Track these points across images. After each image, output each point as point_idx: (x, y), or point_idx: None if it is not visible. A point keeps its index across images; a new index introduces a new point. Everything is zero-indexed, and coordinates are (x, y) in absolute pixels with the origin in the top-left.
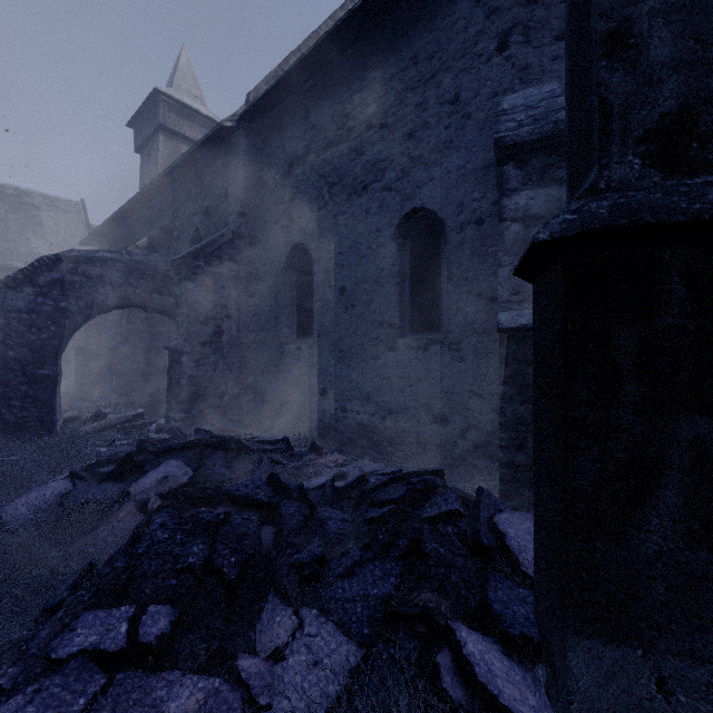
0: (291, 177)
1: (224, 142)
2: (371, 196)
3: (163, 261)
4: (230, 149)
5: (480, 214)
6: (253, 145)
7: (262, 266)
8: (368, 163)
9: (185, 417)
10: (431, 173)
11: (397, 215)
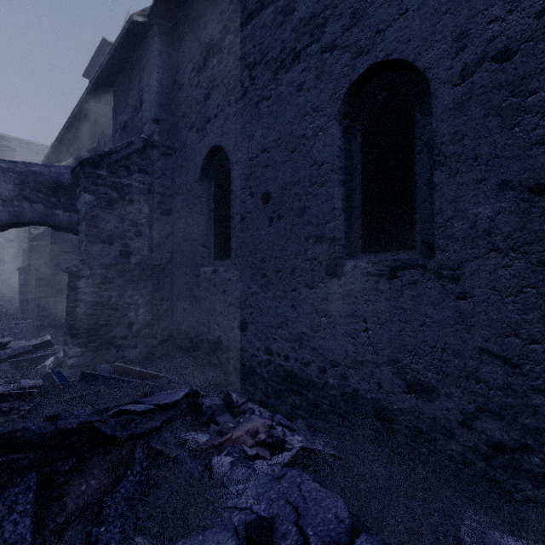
0: (206, 71)
1: (139, 46)
2: (305, 65)
3: (68, 173)
4: (144, 53)
5: (506, 41)
6: (168, 46)
7: (177, 179)
8: (300, 21)
9: (82, 351)
10: (403, 2)
11: (343, 82)
